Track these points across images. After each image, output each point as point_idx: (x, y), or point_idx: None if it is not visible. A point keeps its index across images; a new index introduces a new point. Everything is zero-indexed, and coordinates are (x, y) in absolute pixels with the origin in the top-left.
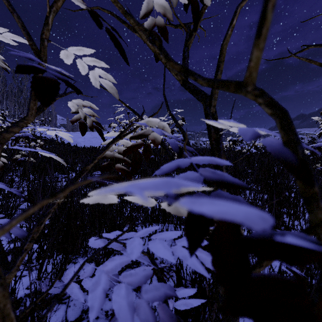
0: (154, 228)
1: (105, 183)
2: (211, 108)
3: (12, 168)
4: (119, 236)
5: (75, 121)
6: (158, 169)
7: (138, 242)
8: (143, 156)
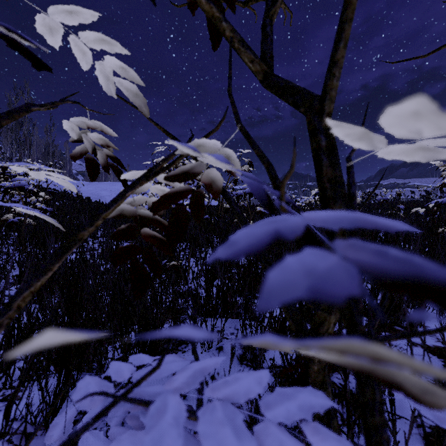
0: (211, 364)
1: (125, 261)
2: (323, 118)
3: (1, 234)
4: (135, 387)
5: (79, 155)
6: (224, 244)
7: (172, 417)
8: (191, 213)
